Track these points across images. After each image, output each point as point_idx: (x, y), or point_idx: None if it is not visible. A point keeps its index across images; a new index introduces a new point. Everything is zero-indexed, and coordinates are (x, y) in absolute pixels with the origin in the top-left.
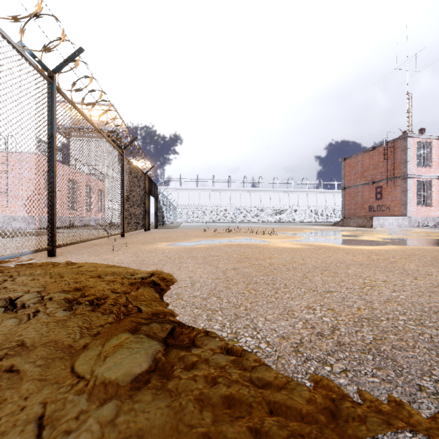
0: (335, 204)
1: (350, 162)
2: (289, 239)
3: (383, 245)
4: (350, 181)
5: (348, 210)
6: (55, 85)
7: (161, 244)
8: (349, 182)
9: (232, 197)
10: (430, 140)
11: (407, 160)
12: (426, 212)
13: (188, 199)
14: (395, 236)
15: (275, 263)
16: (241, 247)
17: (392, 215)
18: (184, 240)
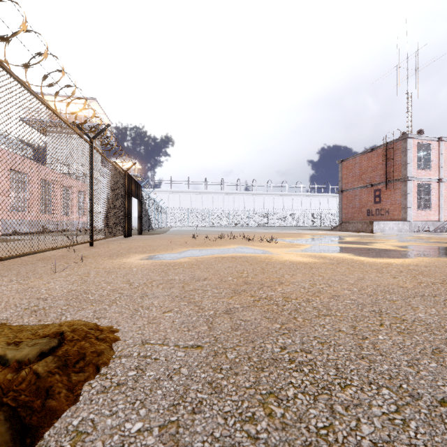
0: (329, 208)
1: (347, 164)
2: (293, 248)
3: (411, 256)
4: (347, 184)
5: (345, 214)
6: None
7: (133, 257)
8: (346, 184)
9: (225, 200)
10: (430, 142)
11: (408, 162)
12: (426, 216)
13: (179, 202)
14: (408, 243)
15: (292, 295)
16: (236, 261)
17: (392, 219)
18: (165, 250)
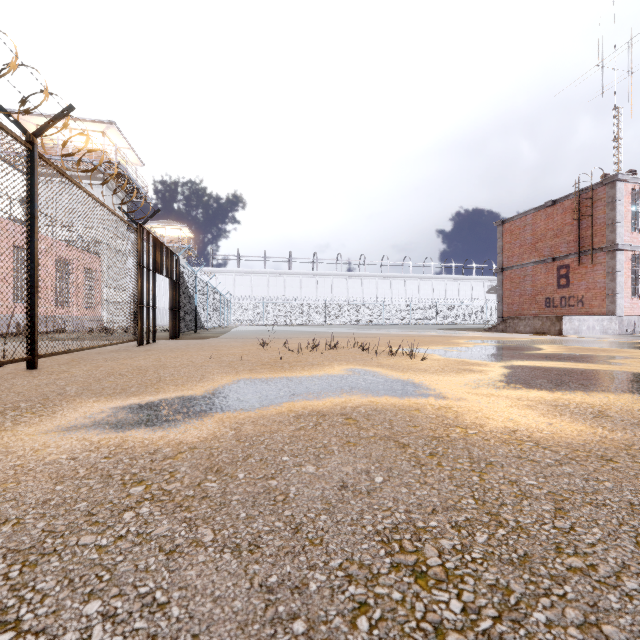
0: (472, 297)
1: (511, 226)
2: (475, 376)
3: None
4: (511, 258)
5: (508, 306)
6: None
7: (59, 417)
8: (510, 259)
9: (320, 285)
10: None
11: (617, 220)
12: None
13: (250, 288)
14: None
15: None
16: (362, 441)
17: (588, 312)
18: (180, 384)
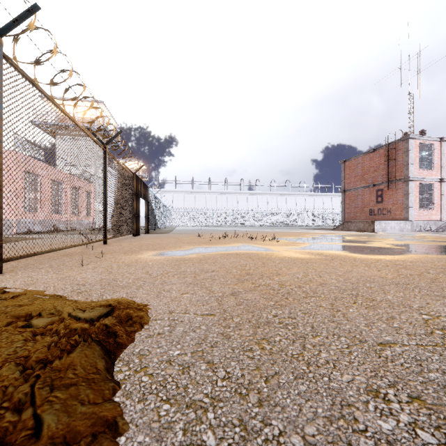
0: (332, 207)
1: (350, 164)
2: (293, 246)
3: (402, 253)
4: (350, 184)
5: (347, 214)
6: (0, 51)
7: (146, 254)
8: (349, 184)
9: (229, 200)
10: (432, 142)
11: (409, 162)
12: (428, 216)
13: (183, 202)
14: (405, 242)
15: (286, 283)
16: (240, 257)
17: (394, 218)
18: (174, 248)
